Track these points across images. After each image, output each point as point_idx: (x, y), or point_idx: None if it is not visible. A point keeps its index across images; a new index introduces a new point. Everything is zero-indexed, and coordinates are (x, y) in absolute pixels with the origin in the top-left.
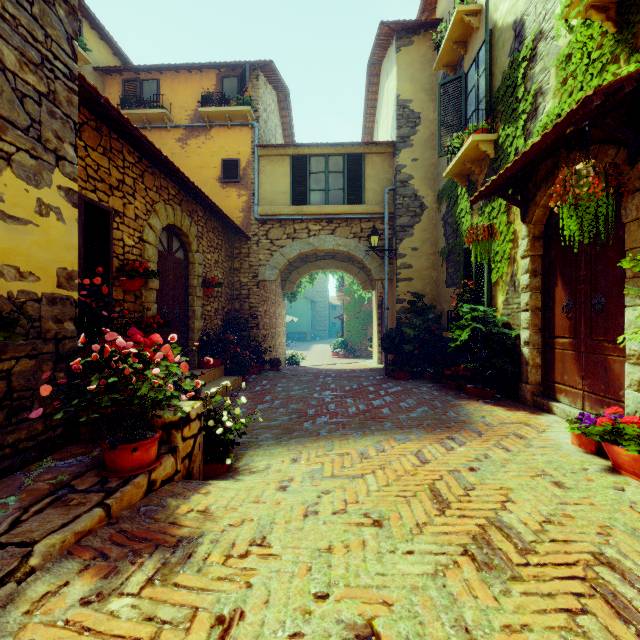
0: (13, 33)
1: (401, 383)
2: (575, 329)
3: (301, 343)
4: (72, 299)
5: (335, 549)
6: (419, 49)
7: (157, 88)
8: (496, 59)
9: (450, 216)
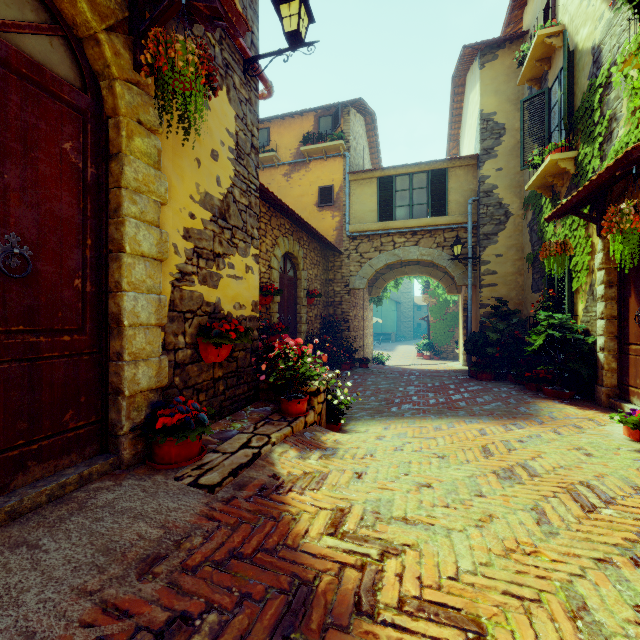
0: (238, 180)
1: (482, 383)
2: None
3: (385, 344)
4: (256, 317)
5: (413, 462)
6: (504, 62)
7: (268, 135)
8: (577, 79)
9: (535, 223)
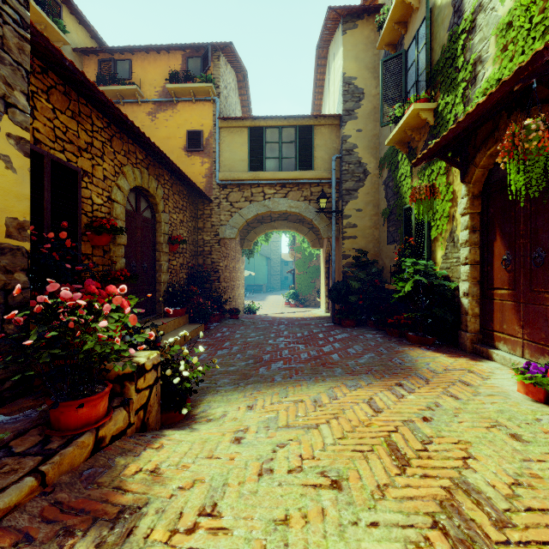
0: None
1: (347, 330)
2: (514, 281)
3: (258, 294)
4: (24, 250)
5: (292, 520)
6: (363, 32)
7: (129, 67)
8: (435, 35)
9: (391, 180)
